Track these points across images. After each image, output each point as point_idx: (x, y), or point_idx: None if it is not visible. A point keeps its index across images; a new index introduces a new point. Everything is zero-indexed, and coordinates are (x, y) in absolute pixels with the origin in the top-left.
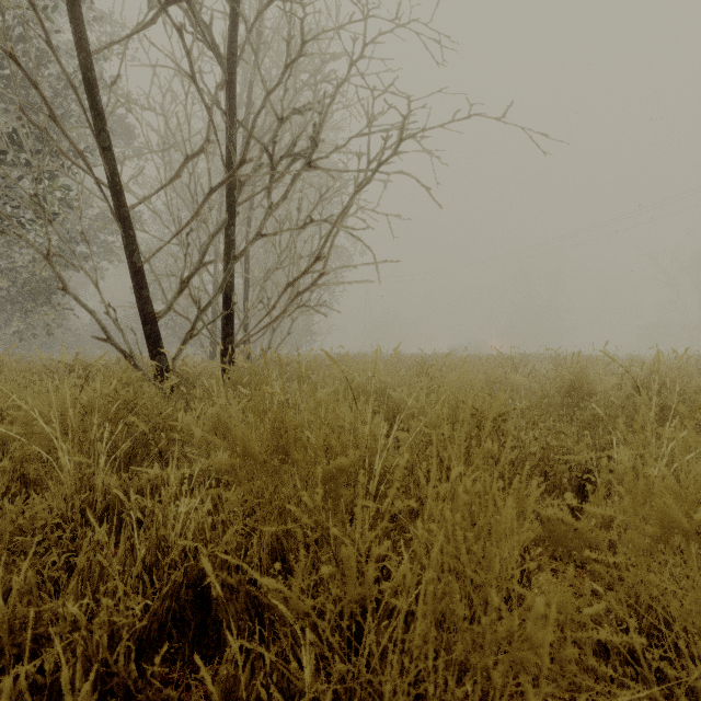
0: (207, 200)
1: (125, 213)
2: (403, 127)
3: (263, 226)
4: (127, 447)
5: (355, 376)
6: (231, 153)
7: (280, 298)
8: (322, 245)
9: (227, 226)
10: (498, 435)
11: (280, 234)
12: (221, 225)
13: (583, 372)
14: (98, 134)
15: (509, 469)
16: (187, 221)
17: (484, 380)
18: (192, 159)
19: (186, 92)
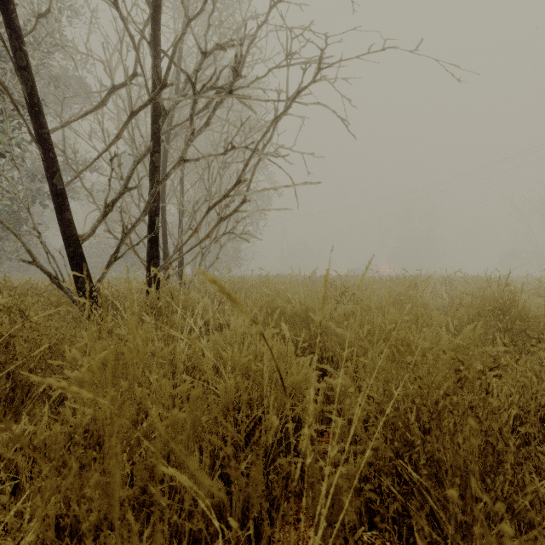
0: (128, 124)
1: (44, 134)
2: (321, 58)
3: (185, 151)
4: (1, 389)
5: (275, 297)
6: (155, 82)
7: (202, 221)
8: (243, 169)
9: (151, 152)
10: (487, 396)
11: (209, 171)
12: (146, 151)
13: (515, 296)
14: (14, 52)
15: (506, 448)
16: (109, 144)
17: (398, 301)
18: (118, 89)
19: (122, 39)
